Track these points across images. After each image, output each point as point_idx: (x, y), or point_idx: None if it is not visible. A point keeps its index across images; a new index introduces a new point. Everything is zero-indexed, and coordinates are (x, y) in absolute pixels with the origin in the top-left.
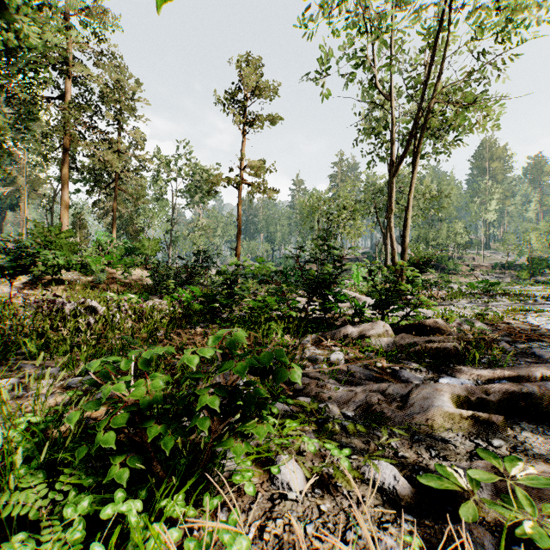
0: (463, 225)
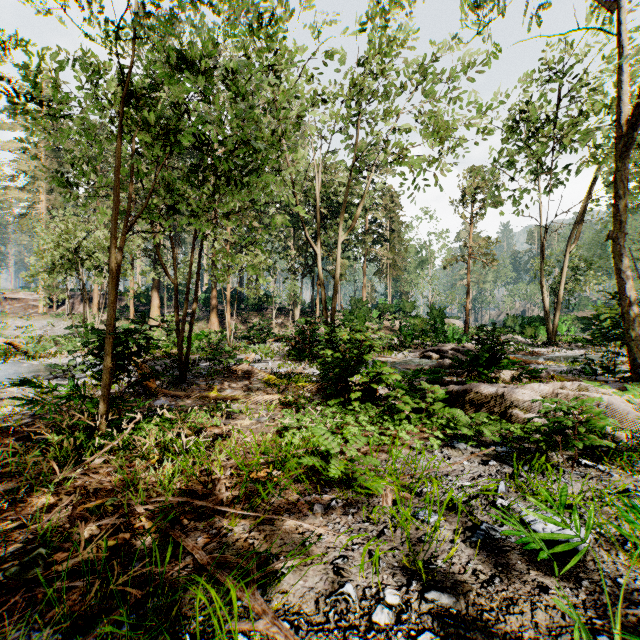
0: None
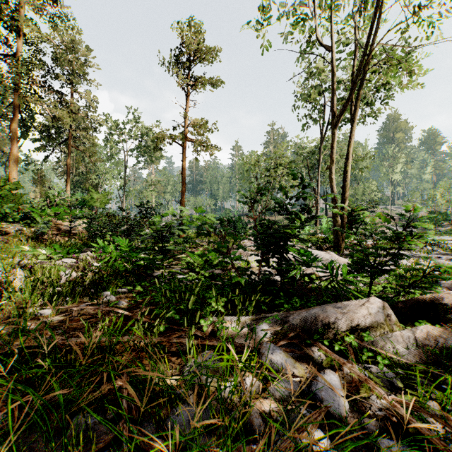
0: (376, 184)
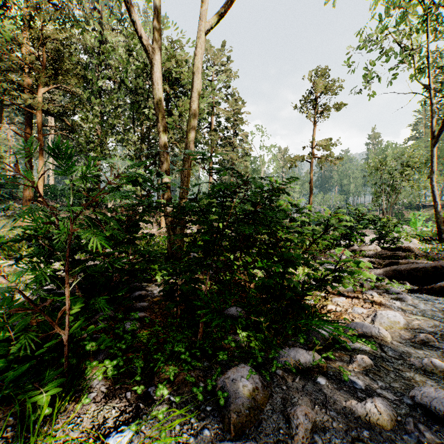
0: None
